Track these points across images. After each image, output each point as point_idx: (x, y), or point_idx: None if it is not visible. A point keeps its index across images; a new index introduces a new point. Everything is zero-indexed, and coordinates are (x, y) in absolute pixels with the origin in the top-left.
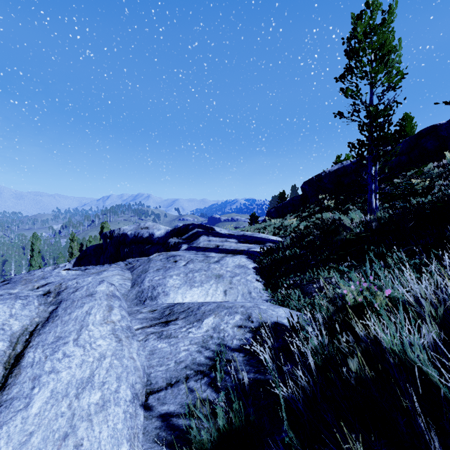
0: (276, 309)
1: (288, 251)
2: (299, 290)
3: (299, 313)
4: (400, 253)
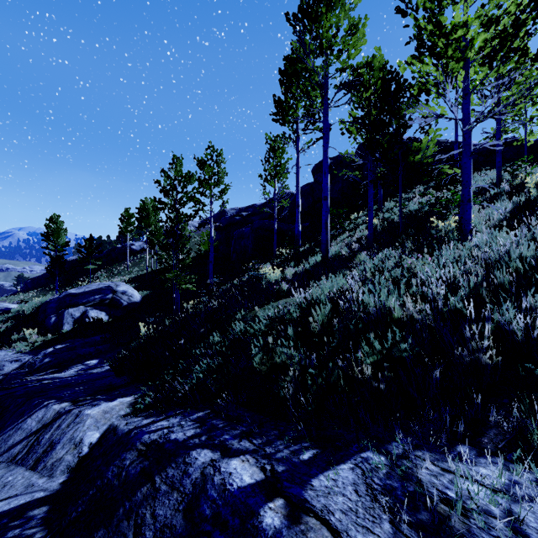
0: None
1: None
2: None
3: None
4: None
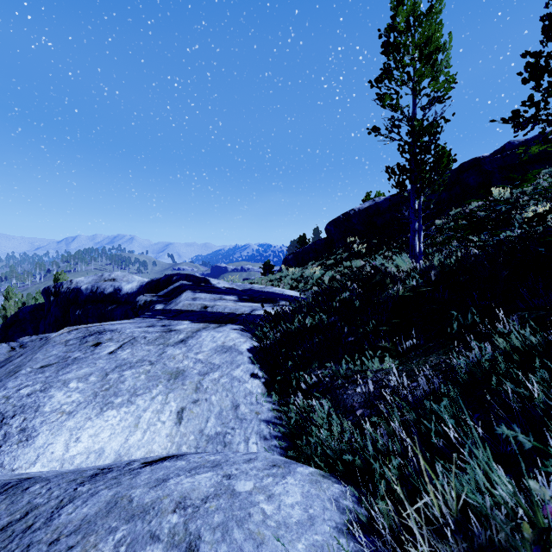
0: (279, 483)
1: (309, 318)
2: (329, 397)
3: (335, 488)
4: (509, 325)
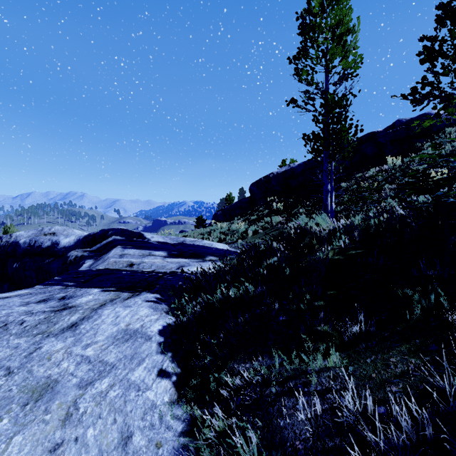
0: None
1: (233, 289)
2: (258, 419)
3: None
4: None
